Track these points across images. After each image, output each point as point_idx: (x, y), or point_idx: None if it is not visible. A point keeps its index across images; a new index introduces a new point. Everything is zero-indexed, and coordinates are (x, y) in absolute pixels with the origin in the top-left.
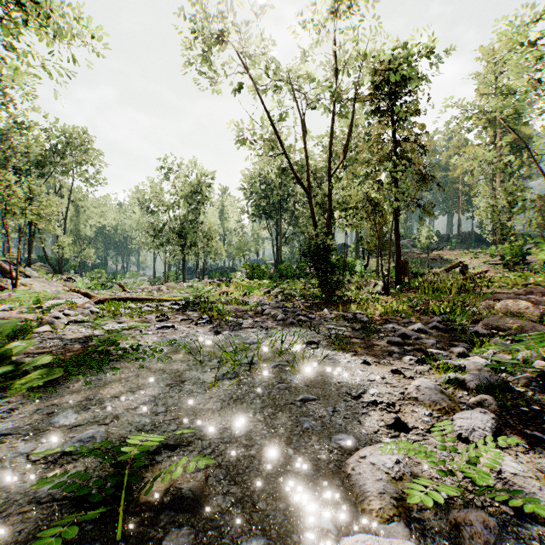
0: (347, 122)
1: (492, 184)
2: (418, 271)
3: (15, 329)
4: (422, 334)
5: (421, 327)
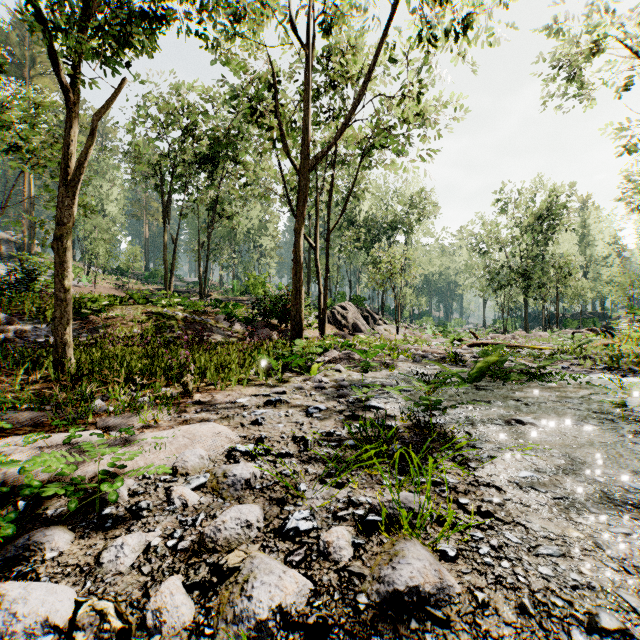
0: None
1: None
2: None
3: (455, 356)
4: None
5: None
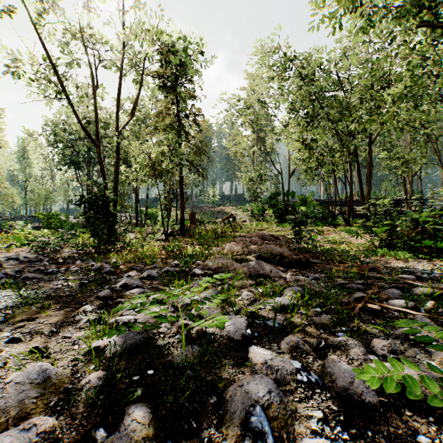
0: (150, 93)
1: (252, 163)
2: (205, 220)
3: None
4: (150, 280)
5: (150, 273)
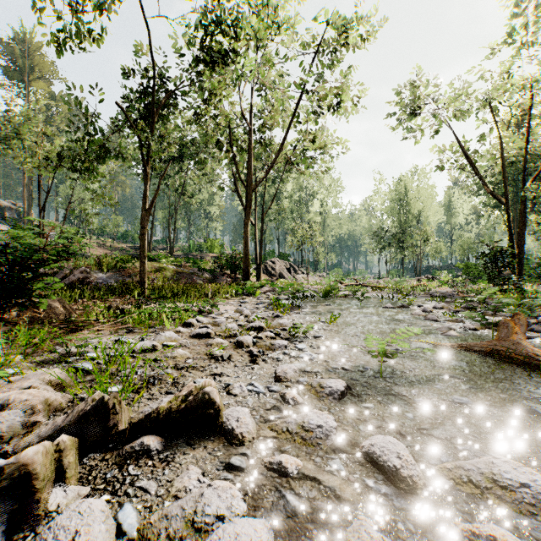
0: None
1: None
2: None
3: None
4: None
5: None
